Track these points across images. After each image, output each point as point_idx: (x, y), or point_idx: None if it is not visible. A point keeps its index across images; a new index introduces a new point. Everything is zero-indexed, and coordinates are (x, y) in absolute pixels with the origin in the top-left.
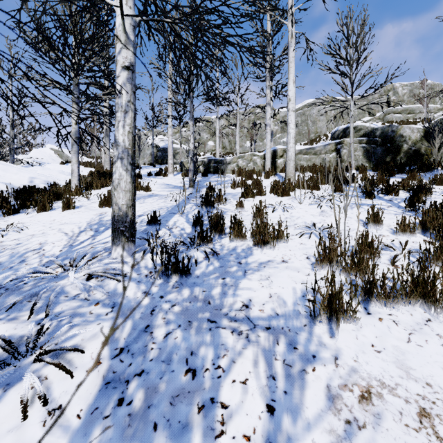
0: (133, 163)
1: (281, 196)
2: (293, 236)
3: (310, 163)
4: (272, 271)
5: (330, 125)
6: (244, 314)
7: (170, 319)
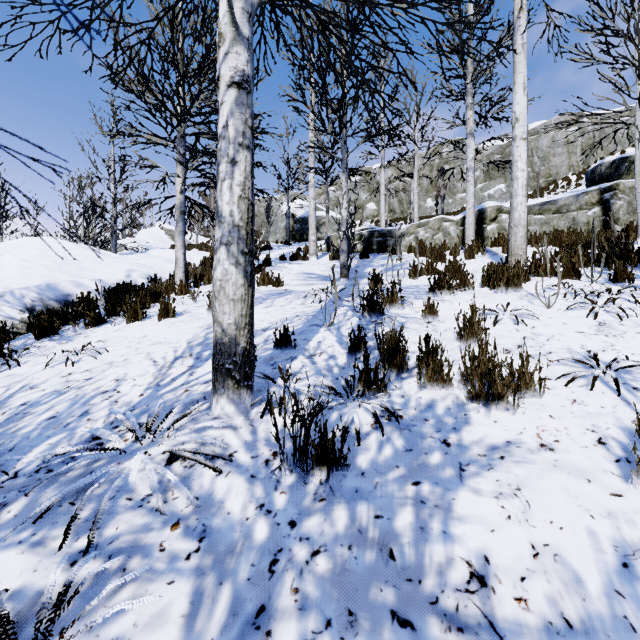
0: (247, 251)
1: (504, 293)
2: (551, 381)
3: (548, 227)
4: (522, 473)
5: (575, 161)
6: (479, 608)
7: (308, 596)
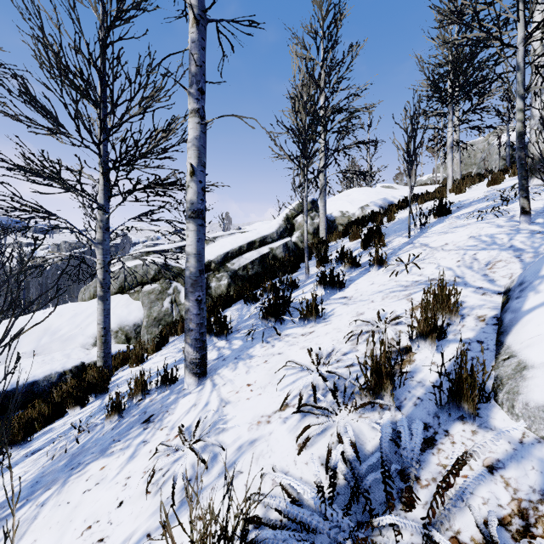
0: None
1: None
2: None
3: None
4: None
5: None
6: None
7: None
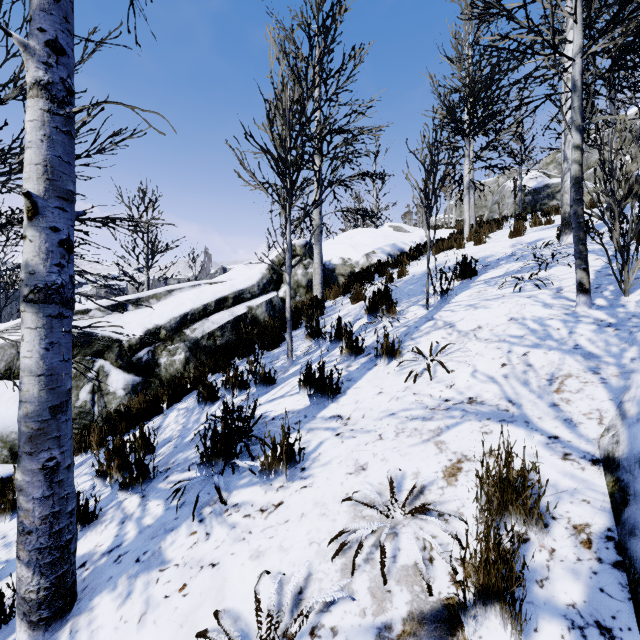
0: None
1: None
2: None
3: None
4: None
5: None
6: None
7: None
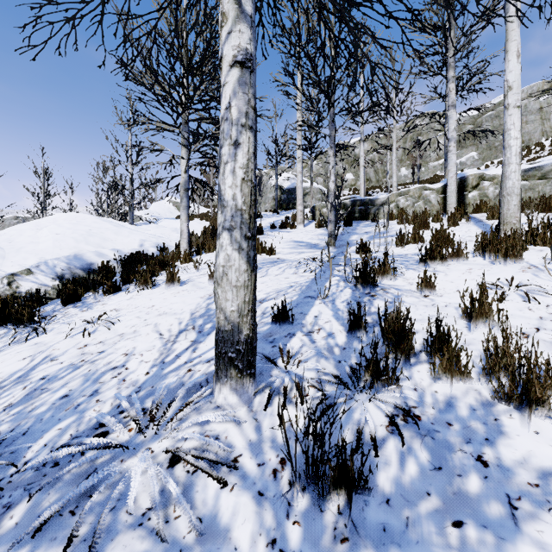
0: (250, 234)
1: (503, 264)
2: None
3: (532, 193)
4: None
5: (548, 127)
6: None
7: None
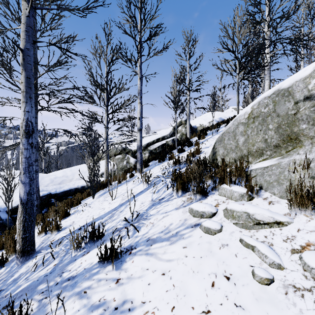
0: None
1: None
2: None
3: None
4: None
5: None
6: None
7: None
